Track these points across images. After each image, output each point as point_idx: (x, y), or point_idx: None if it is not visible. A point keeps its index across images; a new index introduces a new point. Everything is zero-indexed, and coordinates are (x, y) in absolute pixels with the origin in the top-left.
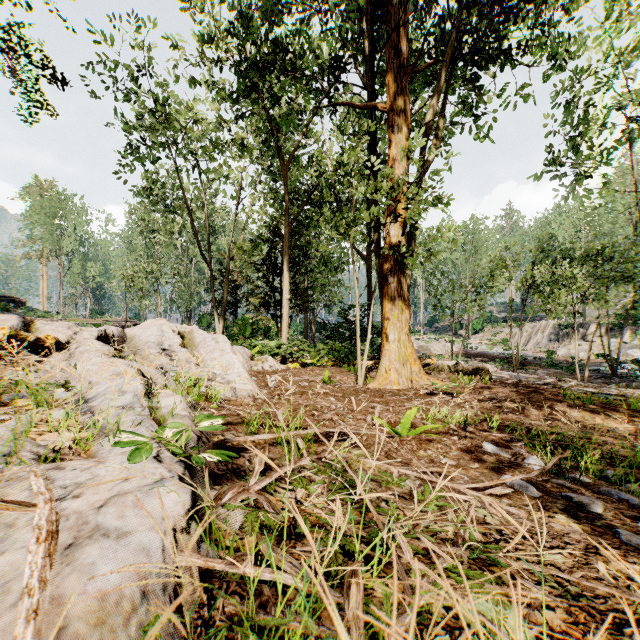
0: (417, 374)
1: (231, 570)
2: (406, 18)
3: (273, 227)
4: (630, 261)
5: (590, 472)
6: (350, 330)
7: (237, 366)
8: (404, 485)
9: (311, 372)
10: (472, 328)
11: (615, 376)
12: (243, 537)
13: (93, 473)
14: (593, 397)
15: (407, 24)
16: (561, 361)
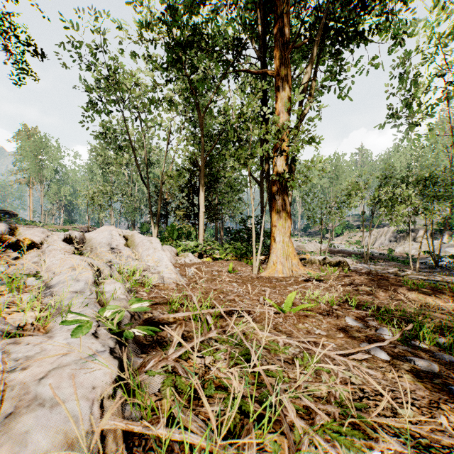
0: (296, 266)
1: (147, 431)
2: (288, 8)
3: (193, 160)
4: (449, 184)
5: (426, 340)
6: (248, 234)
7: (165, 260)
8: (288, 352)
9: (220, 264)
10: (335, 233)
11: (437, 267)
12: (161, 398)
13: (43, 347)
14: (424, 283)
15: (289, 13)
16: (398, 256)
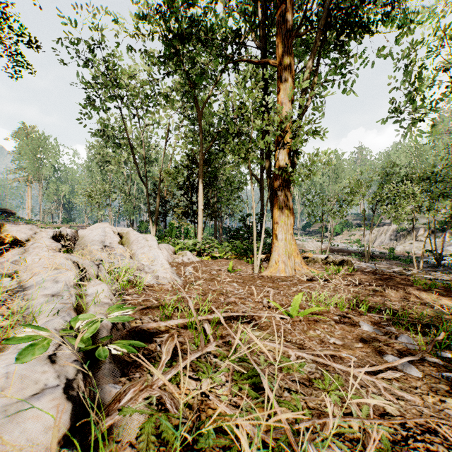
0: (299, 265)
1: None
2: None
3: (191, 157)
4: None
5: None
6: (248, 232)
7: (161, 259)
8: (304, 371)
9: (219, 263)
10: (334, 231)
11: (440, 266)
12: (138, 450)
13: None
14: (435, 282)
15: None
16: (399, 255)
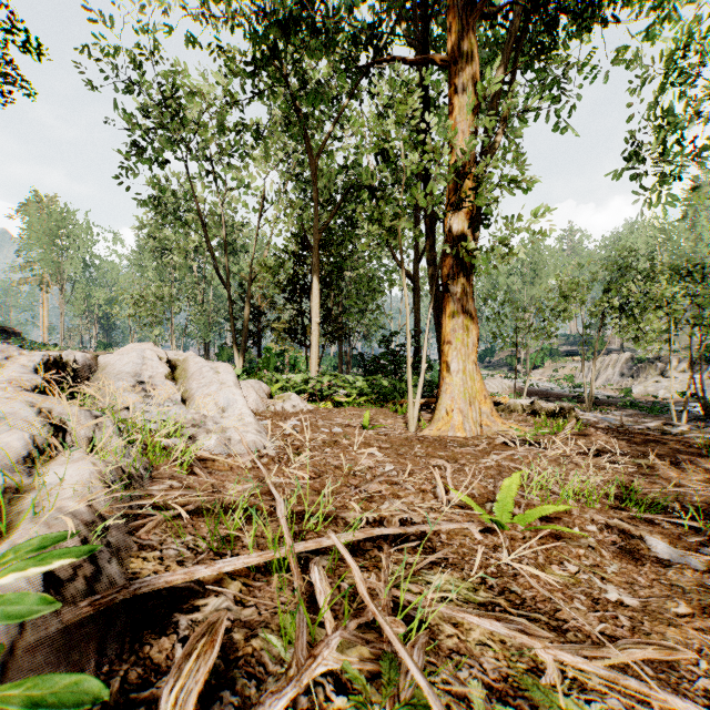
0: (488, 416)
1: None
2: None
3: (301, 238)
4: None
5: None
6: (394, 362)
7: (240, 405)
8: None
9: (346, 413)
10: (531, 363)
11: (709, 418)
12: None
13: None
14: None
15: None
16: (639, 400)
